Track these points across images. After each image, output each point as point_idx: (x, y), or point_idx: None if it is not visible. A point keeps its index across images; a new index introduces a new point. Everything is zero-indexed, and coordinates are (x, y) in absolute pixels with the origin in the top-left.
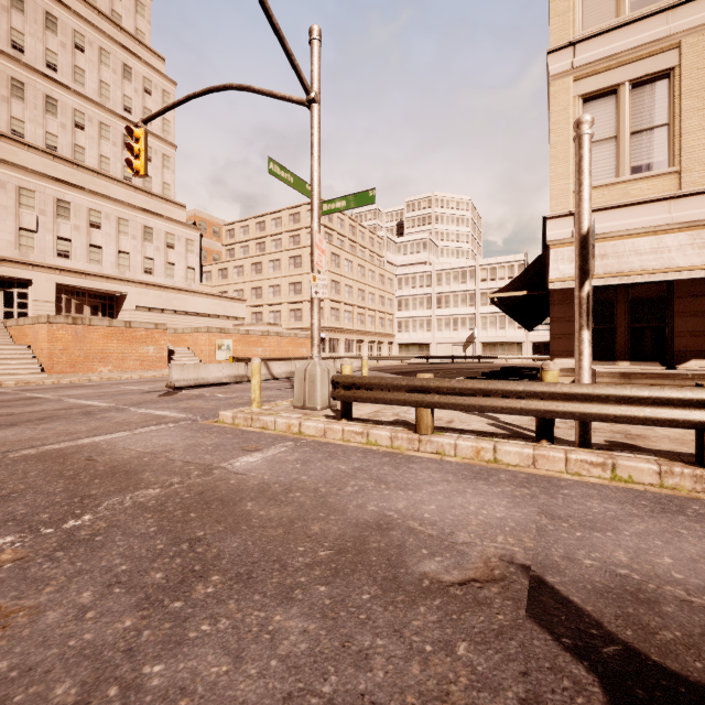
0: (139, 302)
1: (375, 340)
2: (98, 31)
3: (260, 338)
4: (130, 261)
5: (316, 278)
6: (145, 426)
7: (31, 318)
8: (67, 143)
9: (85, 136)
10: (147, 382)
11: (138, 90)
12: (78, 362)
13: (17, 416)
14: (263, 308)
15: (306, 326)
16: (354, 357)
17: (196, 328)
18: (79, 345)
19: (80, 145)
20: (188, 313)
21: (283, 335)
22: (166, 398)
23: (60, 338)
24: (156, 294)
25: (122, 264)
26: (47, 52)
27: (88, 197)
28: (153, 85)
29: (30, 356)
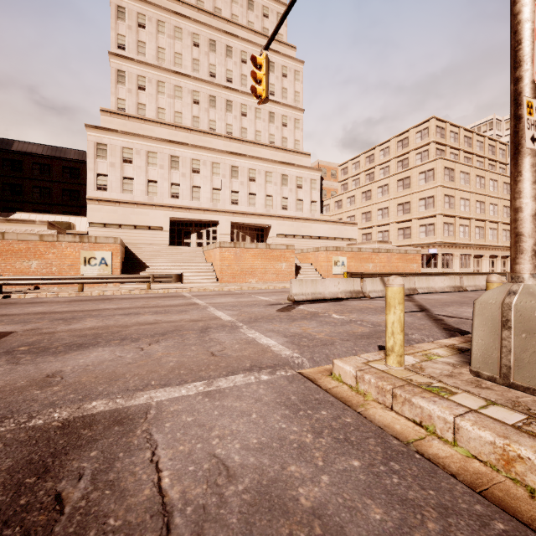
0: (278, 231)
1: (497, 255)
2: (254, 45)
3: (371, 255)
4: (273, 202)
5: (532, 108)
6: (232, 373)
7: (213, 245)
8: (237, 128)
9: (247, 120)
10: (276, 293)
11: (278, 77)
12: (237, 275)
13: (154, 326)
14: (372, 230)
15: (415, 243)
16: (474, 273)
17: (317, 248)
18: (237, 262)
19: (244, 127)
20: (312, 237)
21: (393, 251)
22: (282, 314)
23: (226, 258)
24: (290, 224)
25: (268, 205)
26: (227, 72)
27: (248, 161)
28: (288, 69)
29: (211, 270)
